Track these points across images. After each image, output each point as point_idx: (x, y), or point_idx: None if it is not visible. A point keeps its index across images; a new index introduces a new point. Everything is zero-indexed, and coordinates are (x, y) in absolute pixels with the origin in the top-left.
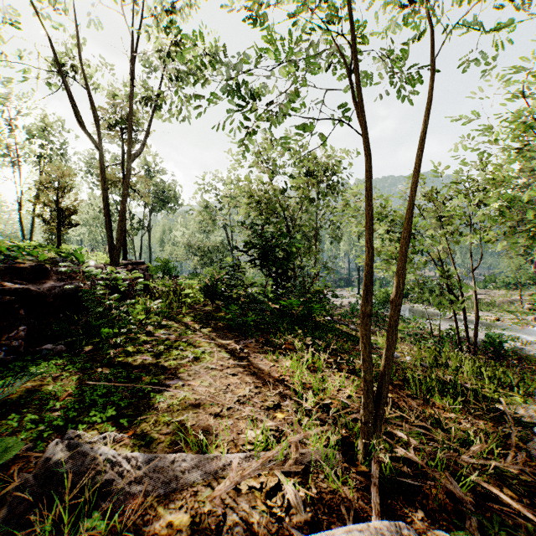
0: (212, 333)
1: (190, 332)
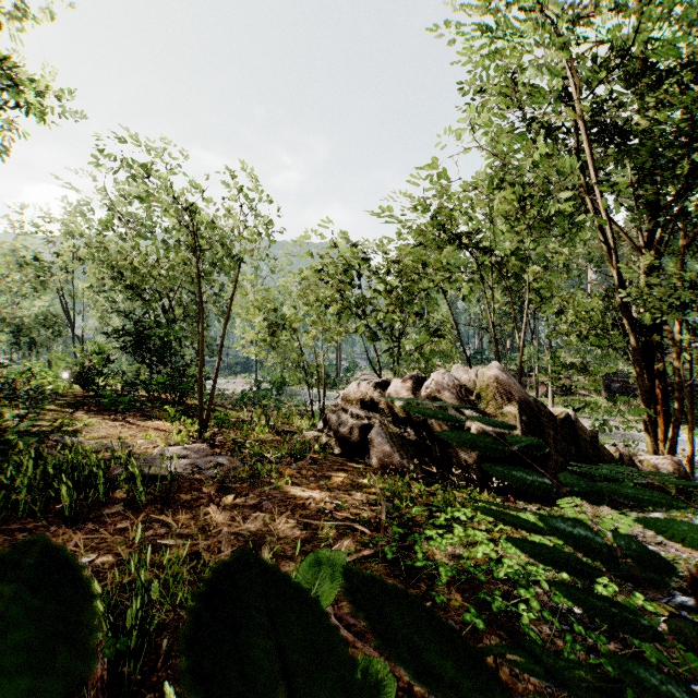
0: (91, 412)
1: (67, 413)
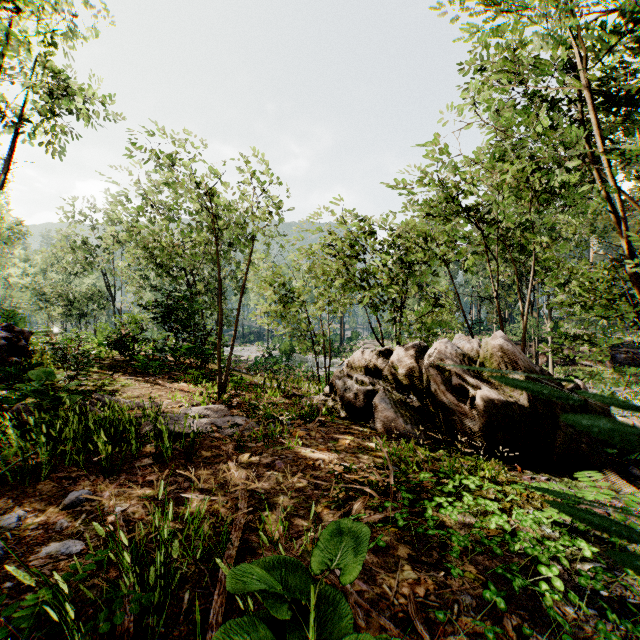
0: (127, 374)
1: (107, 375)
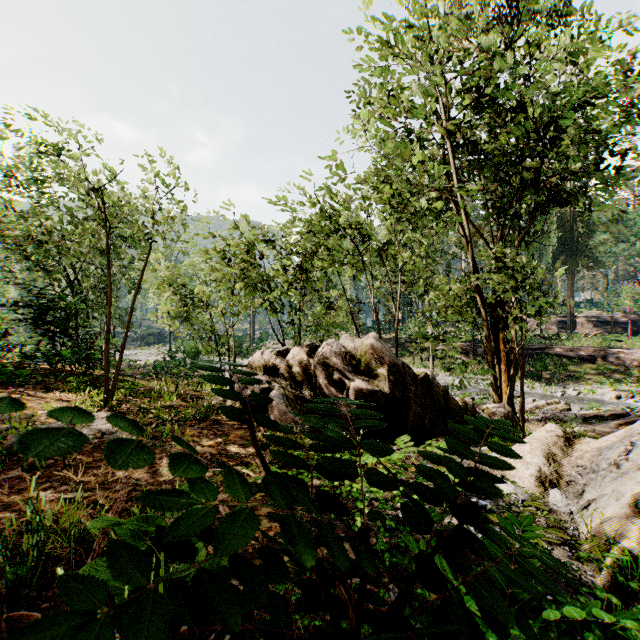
0: None
1: None
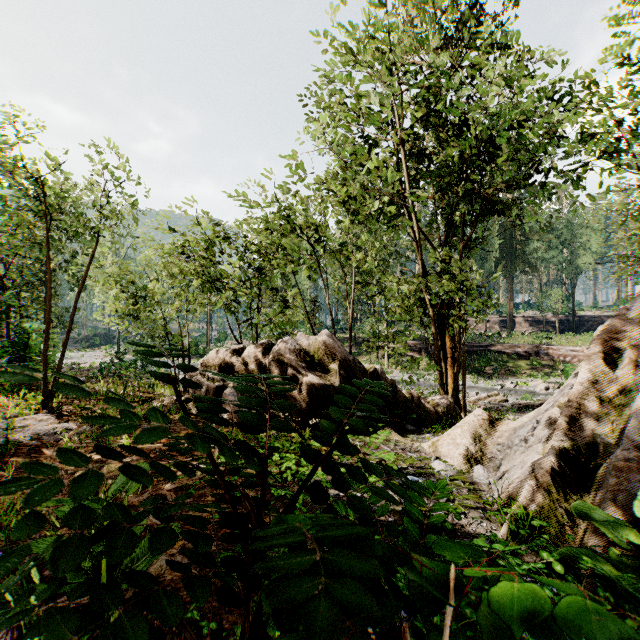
0: None
1: None
